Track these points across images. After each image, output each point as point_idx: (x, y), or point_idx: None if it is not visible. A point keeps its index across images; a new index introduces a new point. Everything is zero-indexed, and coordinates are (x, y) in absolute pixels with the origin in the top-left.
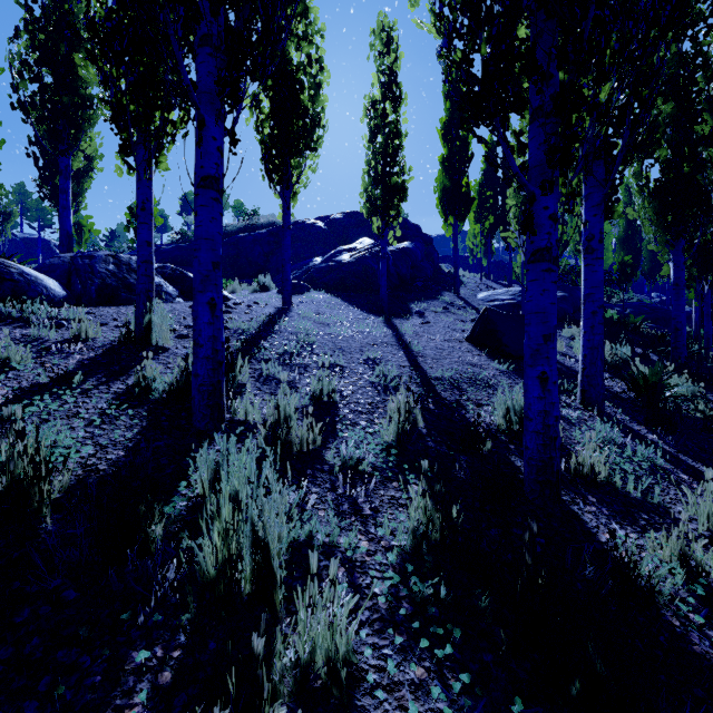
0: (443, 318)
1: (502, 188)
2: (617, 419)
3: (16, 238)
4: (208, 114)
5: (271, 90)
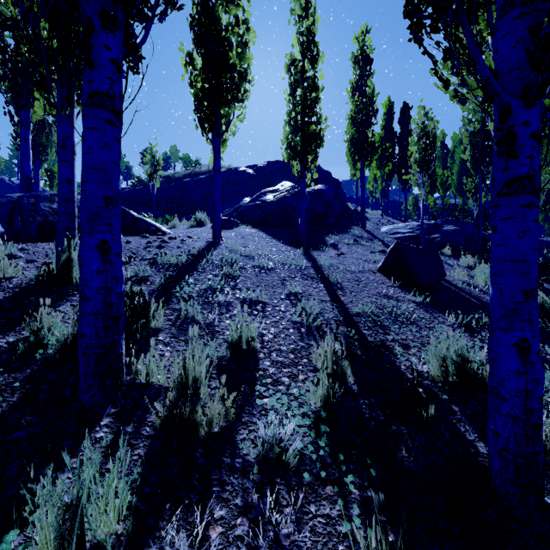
0: (355, 249)
1: (399, 140)
2: (547, 360)
3: (13, 184)
4: (99, 18)
5: (202, 47)
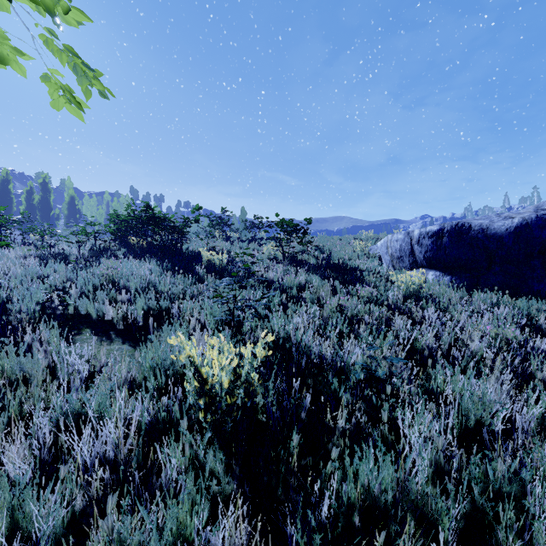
0: None
1: None
2: None
3: None
4: None
5: None
